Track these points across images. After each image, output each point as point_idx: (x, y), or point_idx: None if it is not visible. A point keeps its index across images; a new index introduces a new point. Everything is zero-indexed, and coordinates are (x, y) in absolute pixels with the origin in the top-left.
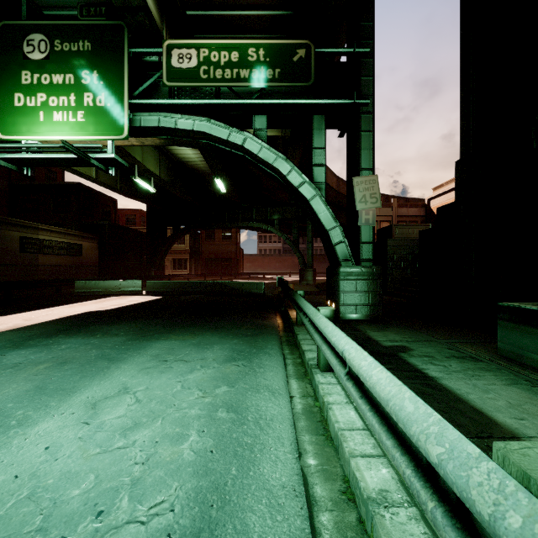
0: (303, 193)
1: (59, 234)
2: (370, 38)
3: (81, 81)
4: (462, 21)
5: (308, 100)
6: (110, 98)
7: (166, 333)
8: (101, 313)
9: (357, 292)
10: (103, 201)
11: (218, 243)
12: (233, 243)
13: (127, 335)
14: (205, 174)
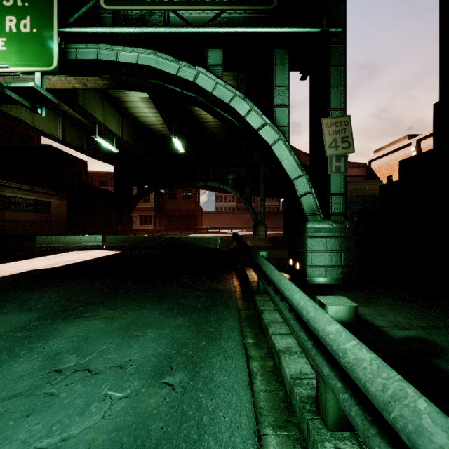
0: (263, 137)
1: (27, 192)
2: None
3: (3, 3)
4: None
5: (270, 28)
6: (36, 23)
7: (95, 304)
8: (41, 273)
9: (327, 252)
10: (74, 163)
11: (179, 202)
12: (193, 202)
13: (43, 309)
14: (166, 137)
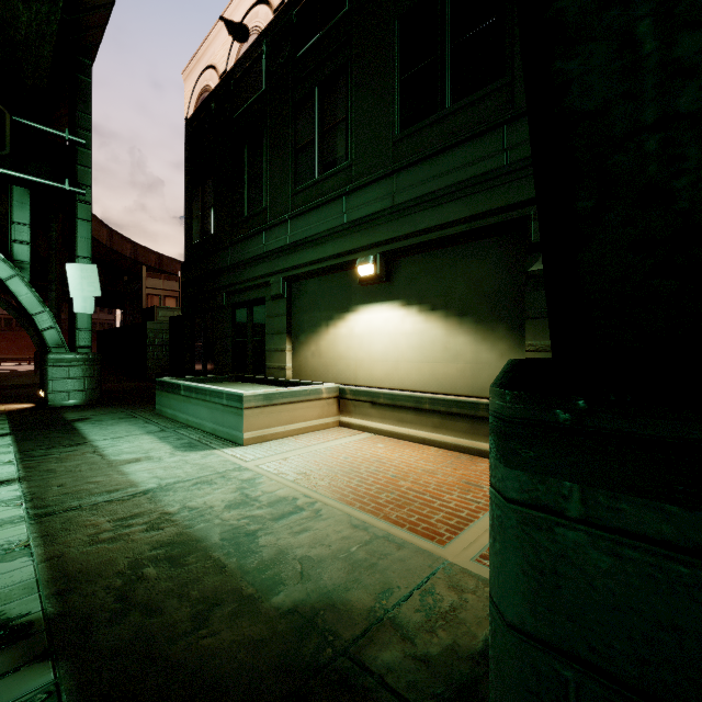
0: None
1: None
2: (88, 130)
3: None
4: (186, 148)
5: (3, 170)
6: None
7: None
8: None
9: (71, 379)
10: None
11: None
12: None
13: None
14: None
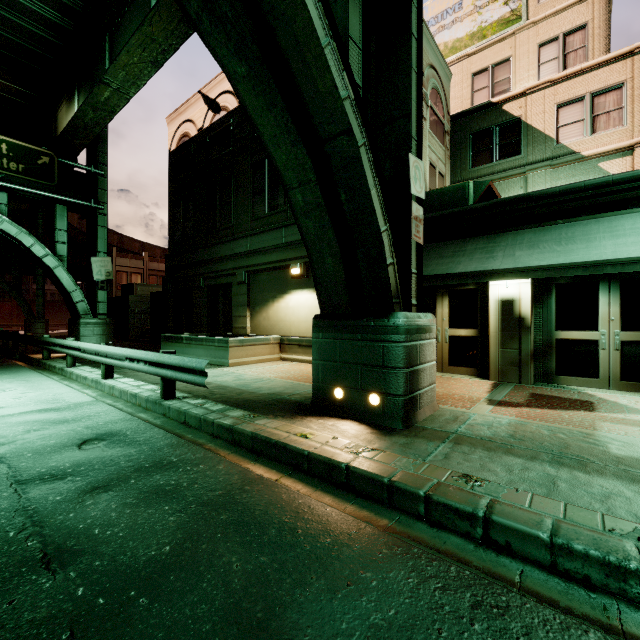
0: (46, 263)
1: None
2: (105, 164)
3: None
4: (169, 172)
5: (52, 195)
6: None
7: None
8: None
9: (95, 336)
10: None
11: None
12: None
13: None
14: None
